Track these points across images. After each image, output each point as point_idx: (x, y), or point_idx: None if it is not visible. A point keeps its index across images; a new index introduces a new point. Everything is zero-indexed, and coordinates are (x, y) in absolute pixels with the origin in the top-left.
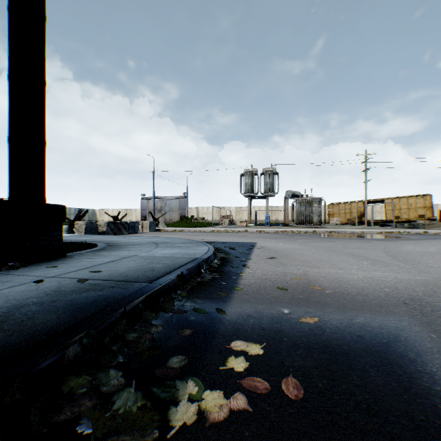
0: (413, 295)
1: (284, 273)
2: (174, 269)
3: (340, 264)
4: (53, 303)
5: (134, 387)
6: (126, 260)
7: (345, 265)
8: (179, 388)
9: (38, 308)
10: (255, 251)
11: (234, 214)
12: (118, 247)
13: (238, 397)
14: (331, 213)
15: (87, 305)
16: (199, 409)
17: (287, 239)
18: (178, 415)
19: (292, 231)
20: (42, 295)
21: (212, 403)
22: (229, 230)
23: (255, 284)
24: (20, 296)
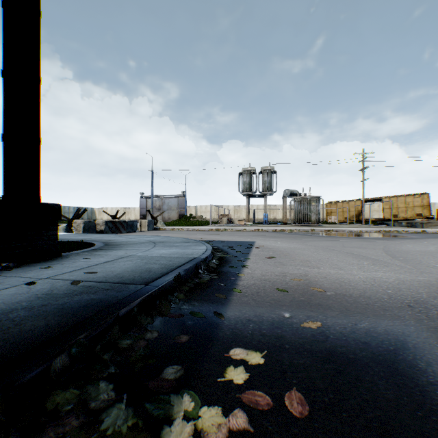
0: (417, 298)
1: (284, 274)
2: (171, 270)
3: (340, 264)
4: (43, 307)
5: (125, 403)
6: (122, 260)
7: (345, 265)
8: (174, 403)
9: (27, 313)
10: (254, 251)
11: (232, 213)
12: (115, 247)
13: (238, 414)
14: (329, 211)
15: (79, 310)
16: (195, 429)
17: (286, 238)
18: (172, 436)
19: (290, 230)
20: (32, 299)
21: (209, 422)
22: (228, 229)
23: (254, 285)
24: (9, 300)
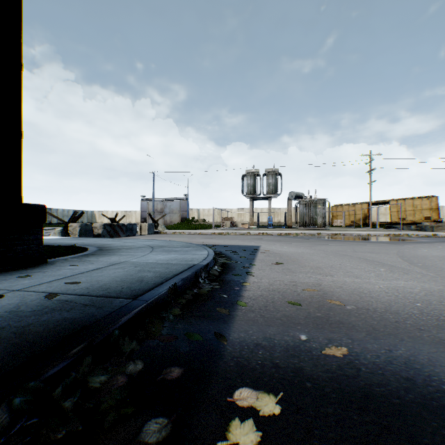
0: None
1: (294, 283)
2: (167, 280)
3: (355, 272)
4: None
5: None
6: (113, 267)
7: (361, 272)
8: None
9: None
10: (259, 256)
11: (236, 216)
12: (109, 252)
13: None
14: (335, 215)
15: (42, 335)
16: None
17: (292, 242)
18: None
19: (296, 234)
20: None
21: None
22: (231, 232)
23: (261, 297)
24: None
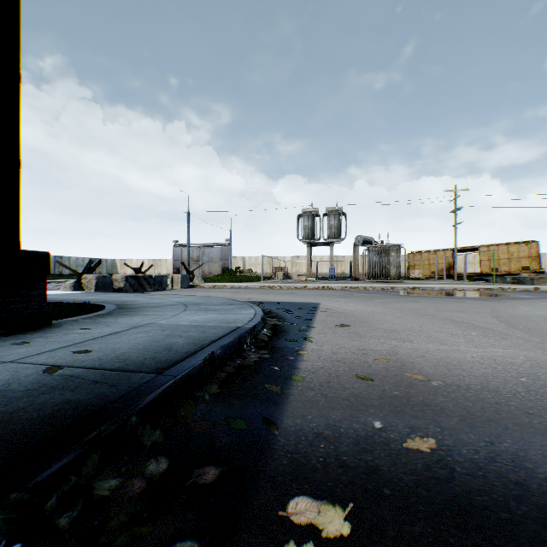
0: None
1: (364, 351)
2: (202, 347)
3: (440, 336)
4: None
5: None
6: (135, 331)
7: (447, 337)
8: None
9: None
10: (319, 316)
11: (290, 266)
12: (131, 311)
13: None
14: (412, 264)
15: (35, 424)
16: None
17: (359, 298)
18: None
19: (364, 288)
20: None
21: None
22: (284, 286)
23: (322, 369)
24: None
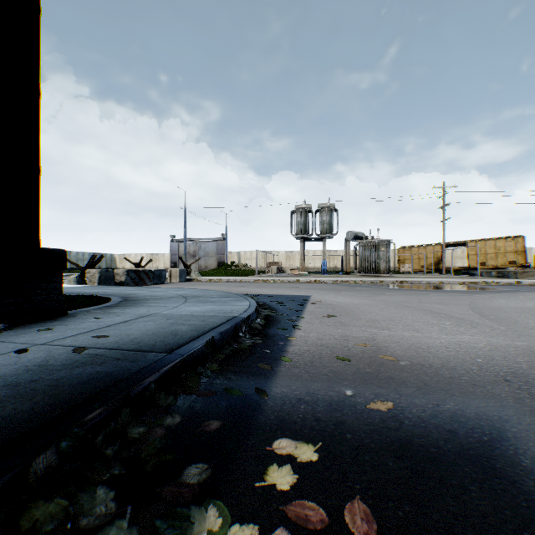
0: (515, 369)
1: (346, 337)
2: (203, 333)
3: (417, 325)
4: (32, 384)
5: (129, 519)
6: (143, 320)
7: (423, 326)
8: (194, 520)
9: (10, 392)
10: (309, 307)
11: (284, 260)
12: (136, 302)
13: None
14: (402, 258)
15: (78, 387)
16: None
17: (349, 291)
18: None
19: (354, 281)
20: (20, 372)
21: None
22: (277, 280)
23: (308, 352)
24: None
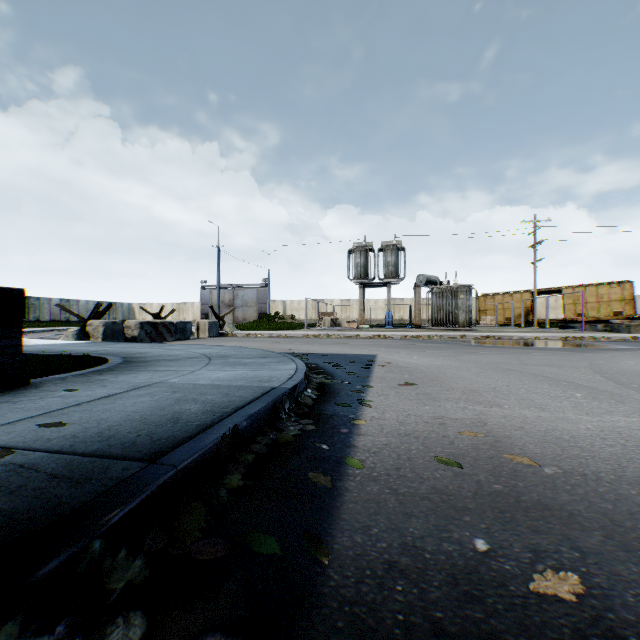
0: None
1: (441, 420)
2: (221, 418)
3: (536, 399)
4: None
5: None
6: (137, 393)
7: (546, 400)
8: None
9: None
10: (377, 371)
11: (339, 311)
12: (139, 365)
13: None
14: (483, 309)
15: None
16: None
17: (424, 349)
18: None
19: (428, 337)
20: None
21: None
22: (332, 334)
23: (388, 448)
24: None
